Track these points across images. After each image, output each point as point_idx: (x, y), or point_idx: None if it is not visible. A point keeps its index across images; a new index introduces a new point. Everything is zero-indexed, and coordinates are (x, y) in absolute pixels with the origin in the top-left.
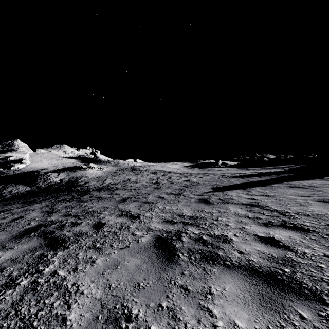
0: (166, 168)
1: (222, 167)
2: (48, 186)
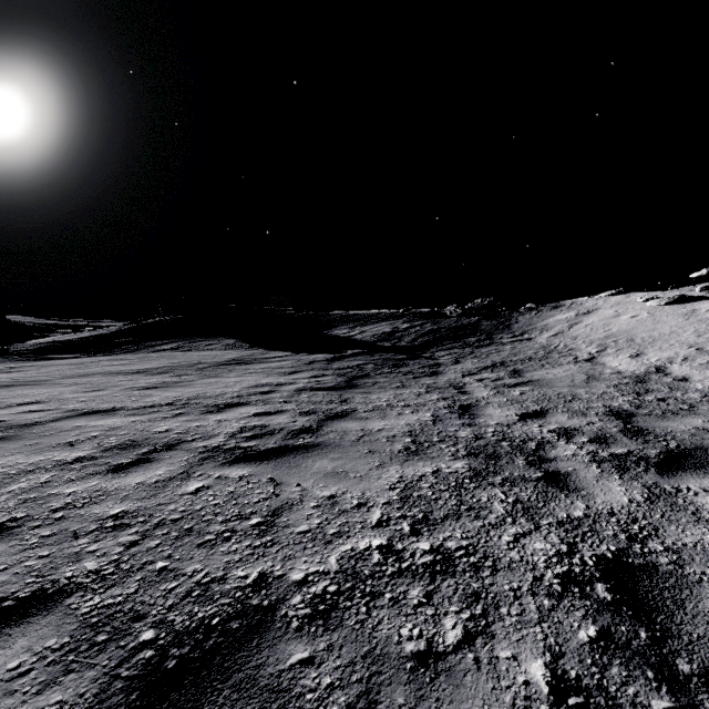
0: None
1: None
2: None
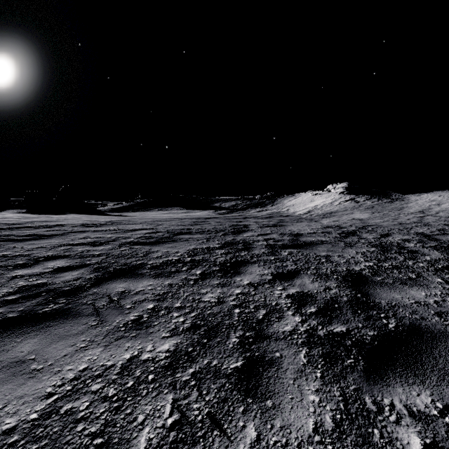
0: None
1: None
2: None
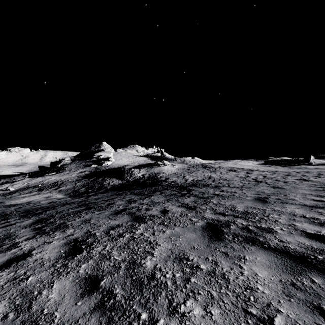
0: (240, 165)
1: (317, 165)
2: (135, 180)
